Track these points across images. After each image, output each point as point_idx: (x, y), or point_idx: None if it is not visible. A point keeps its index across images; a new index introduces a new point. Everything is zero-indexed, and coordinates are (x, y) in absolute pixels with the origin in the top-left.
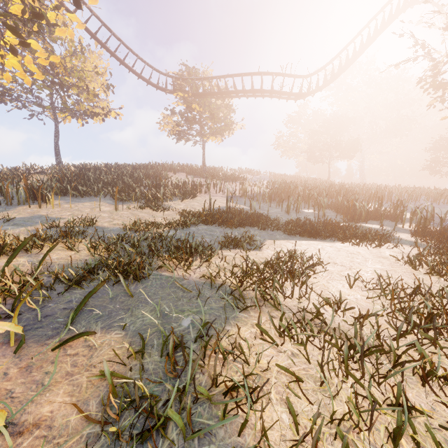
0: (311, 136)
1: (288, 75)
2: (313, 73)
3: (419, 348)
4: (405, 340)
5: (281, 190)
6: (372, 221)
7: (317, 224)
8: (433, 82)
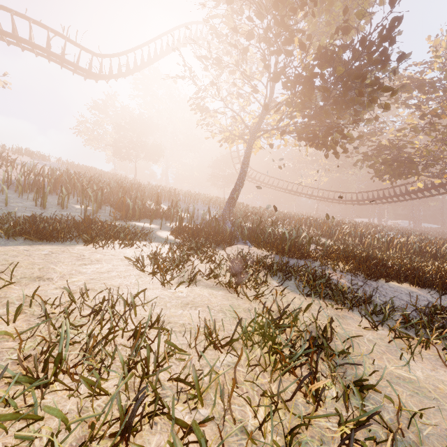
0: (118, 131)
1: (72, 41)
2: (105, 54)
3: None
4: None
5: (54, 180)
6: (147, 220)
7: (71, 222)
8: (198, 104)
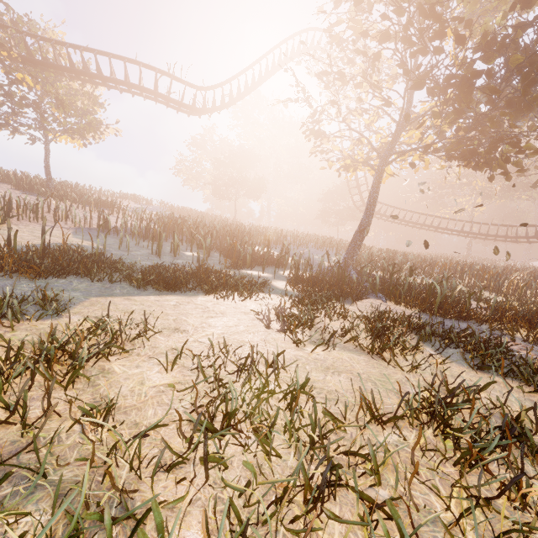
0: (217, 167)
1: (177, 78)
2: (208, 87)
3: (157, 511)
4: (187, 465)
5: (163, 225)
6: (257, 267)
7: (187, 271)
8: (313, 129)
